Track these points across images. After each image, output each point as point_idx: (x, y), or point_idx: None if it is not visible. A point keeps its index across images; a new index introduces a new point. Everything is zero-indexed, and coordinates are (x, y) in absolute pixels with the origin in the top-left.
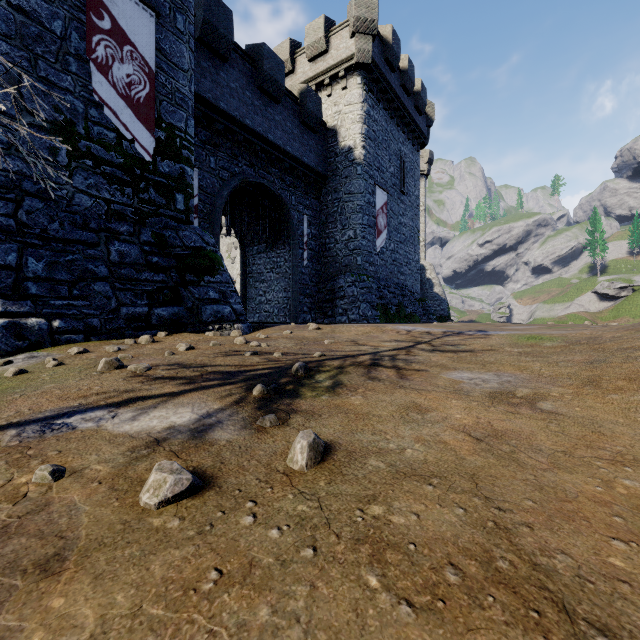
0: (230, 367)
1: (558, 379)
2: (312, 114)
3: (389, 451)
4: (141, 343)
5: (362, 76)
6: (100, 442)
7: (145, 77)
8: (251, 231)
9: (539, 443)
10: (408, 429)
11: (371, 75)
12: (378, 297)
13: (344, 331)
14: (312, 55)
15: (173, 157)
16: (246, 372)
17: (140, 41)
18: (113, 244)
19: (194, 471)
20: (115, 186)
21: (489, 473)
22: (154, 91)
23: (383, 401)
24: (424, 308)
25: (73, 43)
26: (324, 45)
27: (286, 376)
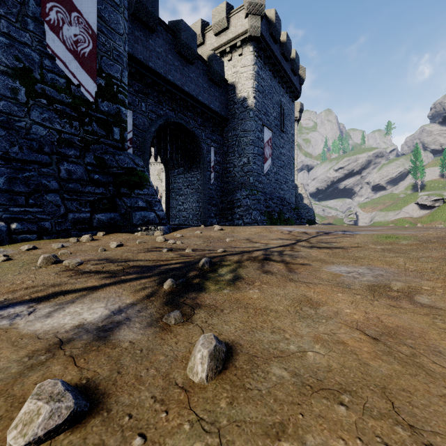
0: (148, 262)
1: (424, 273)
2: (217, 73)
3: (290, 354)
4: (82, 241)
5: (253, 46)
6: (3, 344)
7: (89, 37)
8: (172, 158)
9: (435, 343)
10: (305, 326)
11: (260, 45)
12: (265, 206)
13: (241, 231)
14: (217, 31)
15: (111, 99)
16: (161, 266)
17: (85, 9)
18: (63, 164)
19: (86, 385)
20: (65, 120)
21: (400, 385)
22: (96, 48)
23: (278, 295)
24: (297, 214)
25: (31, 8)
26: (226, 23)
27: (194, 270)
